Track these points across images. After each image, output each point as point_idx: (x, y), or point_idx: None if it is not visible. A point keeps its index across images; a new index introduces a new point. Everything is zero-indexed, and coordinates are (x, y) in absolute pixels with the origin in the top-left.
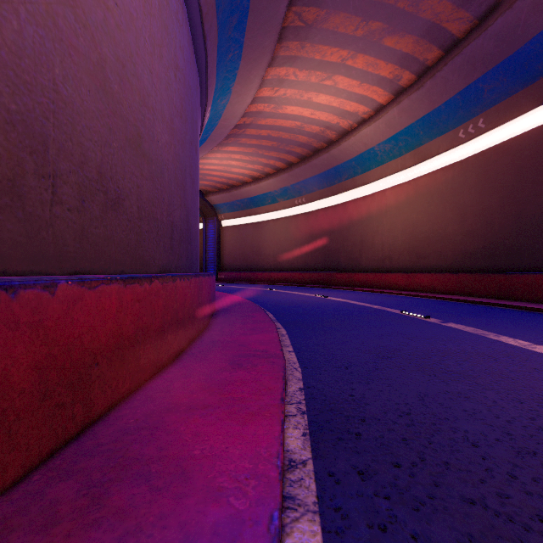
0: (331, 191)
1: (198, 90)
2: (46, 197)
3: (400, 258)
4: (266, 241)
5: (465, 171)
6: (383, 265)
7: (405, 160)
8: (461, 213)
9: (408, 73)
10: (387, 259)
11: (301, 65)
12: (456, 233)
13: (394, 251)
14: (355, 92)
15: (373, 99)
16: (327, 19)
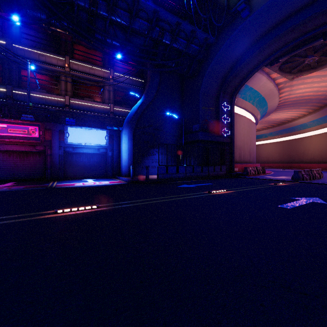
0: (291, 134)
1: None
2: (255, 159)
3: (317, 159)
4: (262, 151)
5: None
6: (311, 161)
7: (317, 127)
8: None
9: (311, 110)
10: (312, 159)
11: (276, 113)
12: None
13: (315, 156)
14: (294, 113)
15: (302, 113)
16: (282, 109)
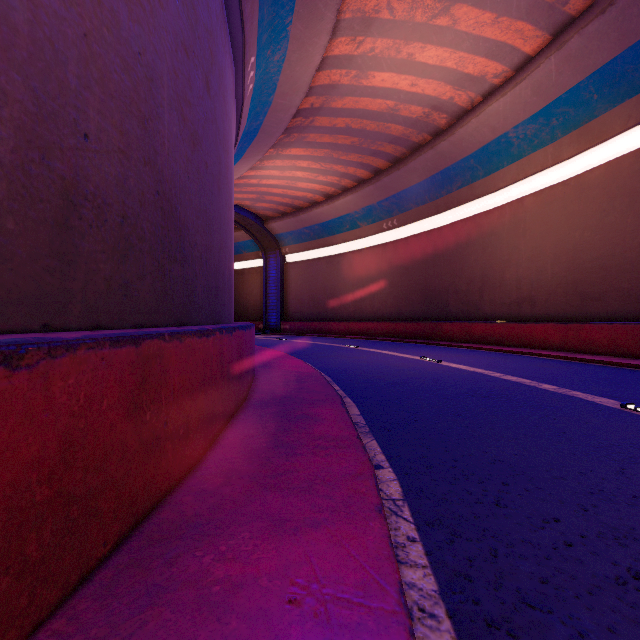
0: (435, 207)
1: None
2: None
3: (550, 300)
4: (344, 280)
5: None
6: (519, 311)
7: (560, 148)
8: None
9: None
10: (526, 302)
11: None
12: None
13: (540, 290)
14: (485, 36)
15: (514, 48)
16: None
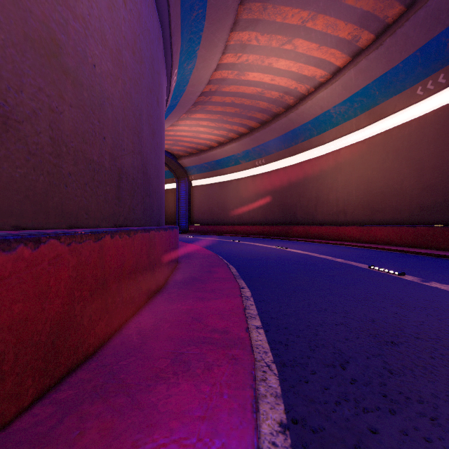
0: (288, 152)
1: (161, 42)
2: None
3: (355, 212)
4: (230, 198)
5: (422, 128)
6: (337, 218)
7: (359, 121)
8: (418, 168)
9: (367, 33)
10: (341, 213)
11: (263, 29)
12: (413, 188)
13: (349, 206)
14: (313, 55)
15: (331, 62)
16: None
